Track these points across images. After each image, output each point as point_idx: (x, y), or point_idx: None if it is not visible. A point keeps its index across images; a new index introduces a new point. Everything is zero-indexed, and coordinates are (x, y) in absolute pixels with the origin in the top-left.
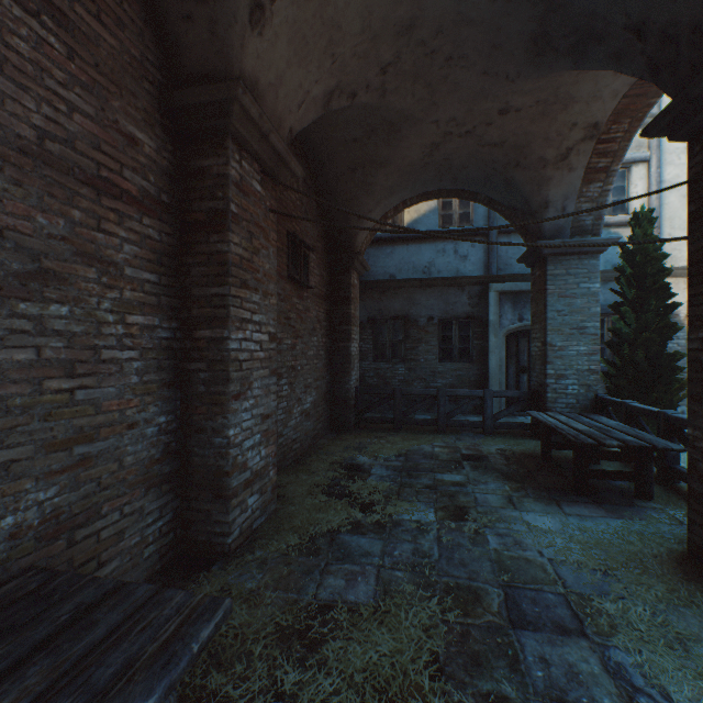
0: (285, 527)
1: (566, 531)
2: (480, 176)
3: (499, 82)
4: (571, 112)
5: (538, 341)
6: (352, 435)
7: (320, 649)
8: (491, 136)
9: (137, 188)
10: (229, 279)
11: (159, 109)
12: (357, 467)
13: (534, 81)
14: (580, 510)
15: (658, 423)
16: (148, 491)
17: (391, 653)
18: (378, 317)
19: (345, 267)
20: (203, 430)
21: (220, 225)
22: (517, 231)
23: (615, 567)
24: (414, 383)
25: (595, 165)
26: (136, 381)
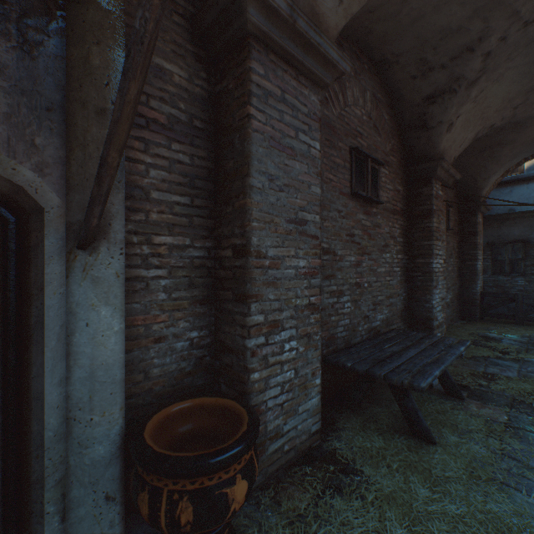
0: None
1: None
2: None
3: None
4: None
5: None
6: (478, 323)
7: (493, 380)
8: None
9: (399, 208)
10: (432, 238)
11: (403, 174)
12: (489, 337)
13: None
14: None
15: None
16: (401, 321)
17: (530, 388)
18: (496, 242)
19: (471, 211)
20: (419, 300)
21: (428, 216)
22: None
23: None
24: None
25: None
26: (399, 279)
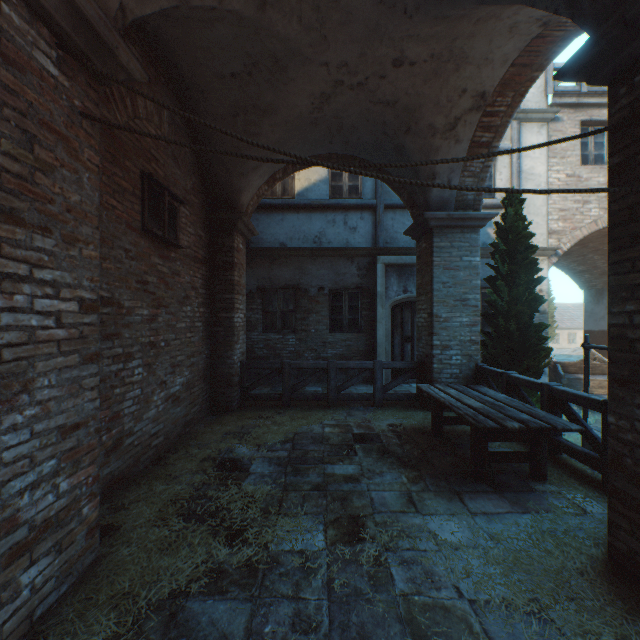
0: (99, 599)
1: (478, 542)
2: (371, 141)
3: (396, 18)
4: (463, 75)
5: (425, 312)
6: (234, 416)
7: None
8: (384, 93)
9: None
10: None
11: None
12: (234, 463)
13: (433, 23)
14: (484, 504)
15: (542, 395)
16: None
17: None
18: (268, 287)
19: (228, 228)
20: None
21: None
22: (405, 203)
23: (548, 603)
24: (305, 354)
25: (479, 139)
26: None
